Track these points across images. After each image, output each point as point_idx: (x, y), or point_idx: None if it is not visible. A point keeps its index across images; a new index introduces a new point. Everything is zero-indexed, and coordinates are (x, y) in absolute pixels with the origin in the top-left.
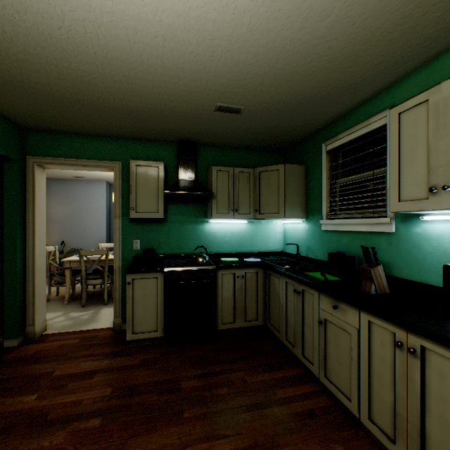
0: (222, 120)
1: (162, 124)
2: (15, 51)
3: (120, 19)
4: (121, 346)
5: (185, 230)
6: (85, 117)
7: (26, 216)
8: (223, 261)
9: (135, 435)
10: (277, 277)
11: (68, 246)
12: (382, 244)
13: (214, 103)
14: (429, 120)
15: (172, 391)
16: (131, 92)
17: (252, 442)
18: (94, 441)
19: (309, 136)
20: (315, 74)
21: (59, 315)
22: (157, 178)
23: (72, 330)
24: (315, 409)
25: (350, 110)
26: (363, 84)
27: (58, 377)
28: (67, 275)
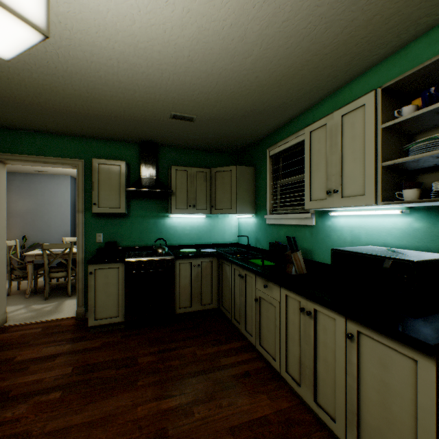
0: (178, 126)
1: (123, 126)
2: None
3: (78, 44)
4: (83, 333)
5: (147, 224)
6: (47, 117)
7: None
8: (182, 252)
9: (93, 401)
10: (228, 265)
11: (30, 240)
12: (307, 235)
13: (169, 112)
14: (327, 139)
15: (129, 366)
16: (91, 99)
17: (194, 398)
18: (55, 409)
19: (257, 141)
20: (250, 94)
21: (20, 308)
22: (119, 176)
23: (34, 320)
24: (250, 371)
25: (286, 123)
26: (290, 104)
27: (19, 362)
28: (29, 269)
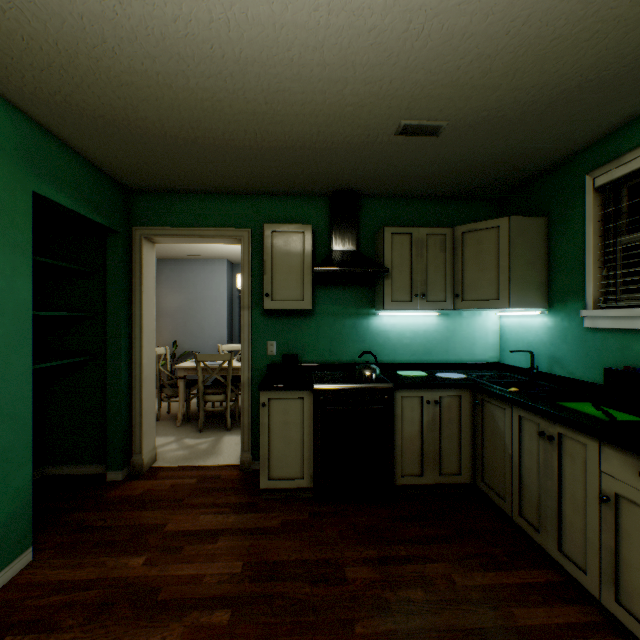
0: (405, 151)
1: (311, 166)
2: (117, 71)
3: None
4: (252, 496)
5: (342, 327)
6: (205, 165)
7: (132, 308)
8: (401, 376)
9: None
10: (499, 407)
11: (181, 348)
12: None
13: (396, 121)
14: None
15: (332, 581)
16: (269, 117)
17: None
18: None
19: (555, 165)
20: (598, 36)
21: (171, 441)
22: (302, 250)
23: (187, 464)
24: None
25: None
26: None
27: (170, 534)
28: (180, 388)
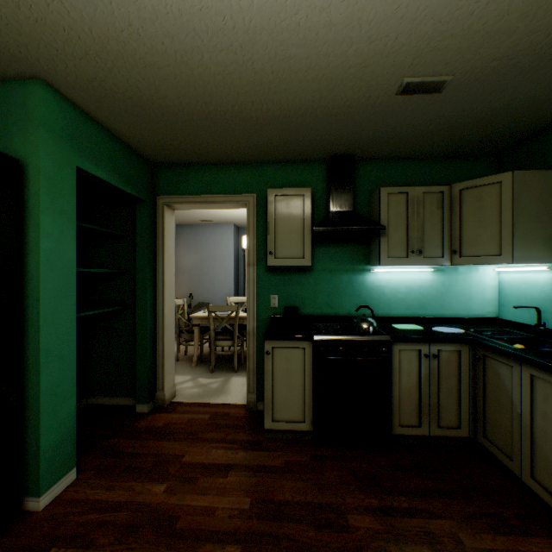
0: (404, 111)
1: (311, 133)
2: (142, 53)
3: None
4: (257, 435)
5: (338, 282)
6: (216, 138)
7: (156, 265)
8: (397, 329)
9: None
10: (505, 363)
11: (195, 299)
12: None
13: (397, 80)
14: None
15: (335, 528)
16: (275, 86)
17: None
18: None
19: None
20: None
21: (187, 379)
22: (302, 211)
23: (201, 401)
24: None
25: None
26: None
27: (187, 465)
28: (195, 333)
